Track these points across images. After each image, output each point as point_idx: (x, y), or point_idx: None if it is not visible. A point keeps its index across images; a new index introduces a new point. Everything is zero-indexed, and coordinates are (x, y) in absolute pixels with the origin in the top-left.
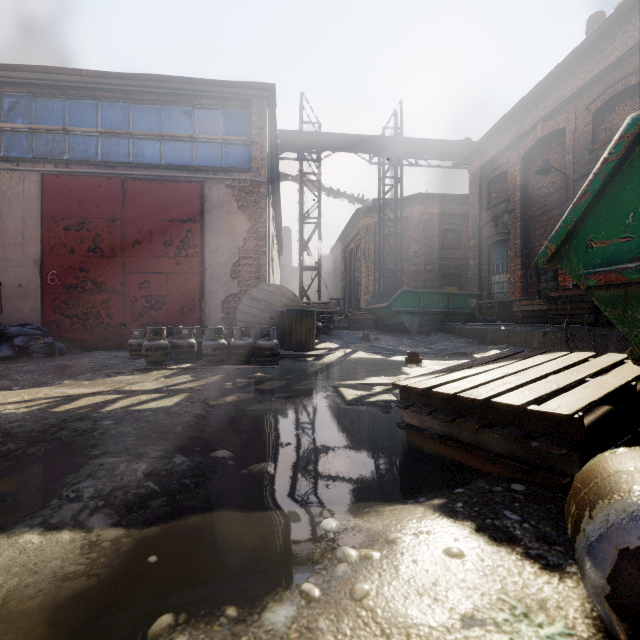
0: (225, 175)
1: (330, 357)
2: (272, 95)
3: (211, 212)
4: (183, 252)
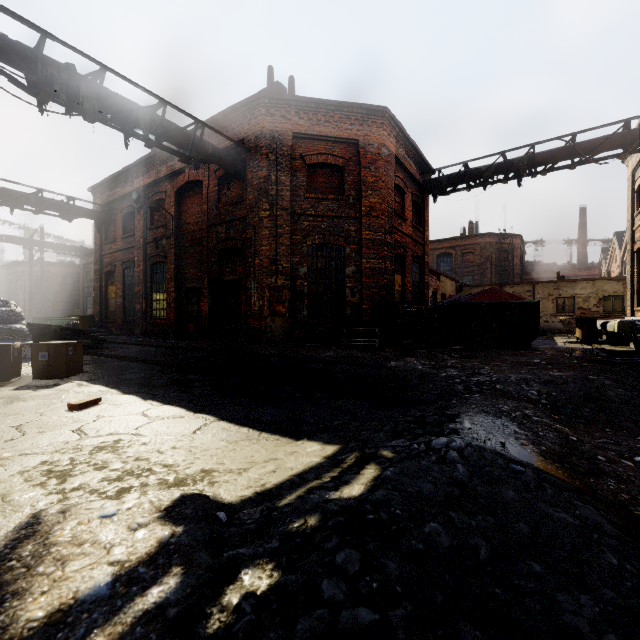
0: None
1: None
2: None
3: None
4: None
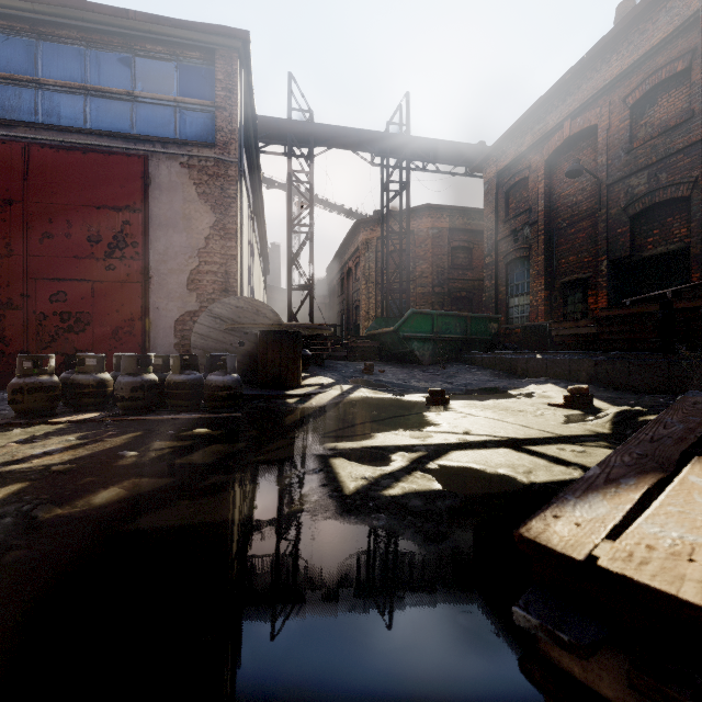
0: (179, 149)
1: (321, 397)
2: (245, 48)
3: (159, 199)
4: (117, 252)
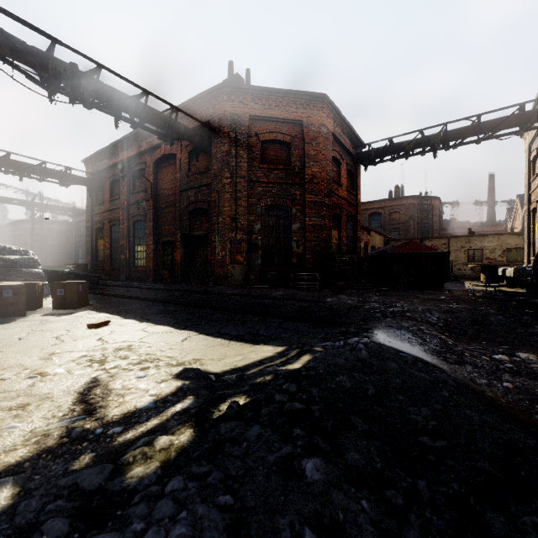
0: None
1: None
2: None
3: None
4: None
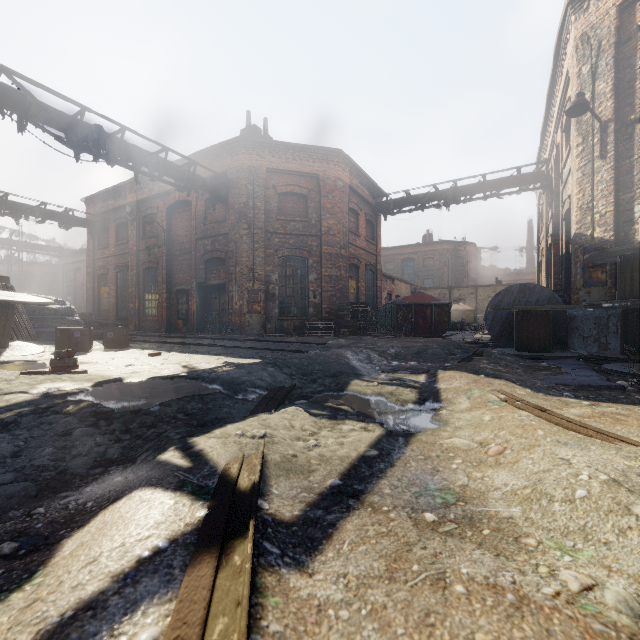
0: None
1: None
2: None
3: None
4: None
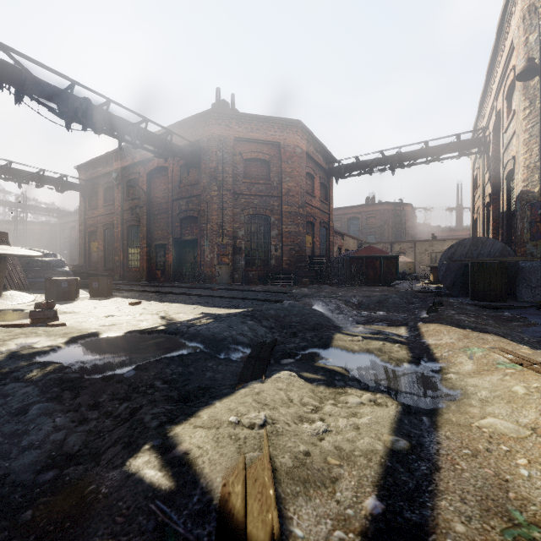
0: None
1: None
2: None
3: None
4: None
